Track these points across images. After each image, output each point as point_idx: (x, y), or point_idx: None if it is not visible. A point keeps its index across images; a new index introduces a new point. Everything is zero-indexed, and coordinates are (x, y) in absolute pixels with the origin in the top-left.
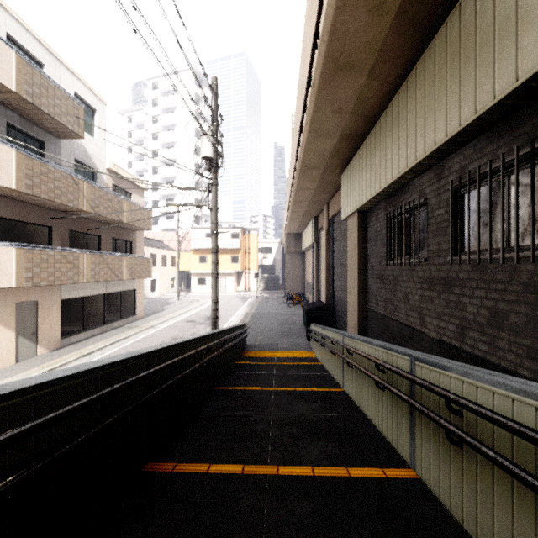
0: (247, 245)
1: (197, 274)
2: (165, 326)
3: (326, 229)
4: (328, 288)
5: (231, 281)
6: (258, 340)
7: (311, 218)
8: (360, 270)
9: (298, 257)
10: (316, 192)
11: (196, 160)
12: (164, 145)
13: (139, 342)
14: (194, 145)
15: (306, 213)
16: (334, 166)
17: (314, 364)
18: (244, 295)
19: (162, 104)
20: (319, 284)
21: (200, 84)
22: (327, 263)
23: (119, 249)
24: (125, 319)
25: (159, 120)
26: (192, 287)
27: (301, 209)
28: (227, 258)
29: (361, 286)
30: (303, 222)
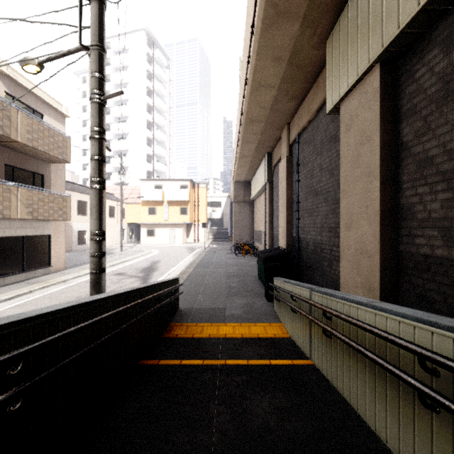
0: (196, 197)
1: (147, 226)
2: (82, 280)
3: (287, 156)
4: (289, 231)
5: (180, 232)
6: (197, 302)
7: (263, 156)
8: (384, 176)
9: (247, 207)
10: (278, 97)
11: (147, 118)
12: (116, 103)
13: (20, 306)
14: (146, 102)
15: (259, 147)
16: (325, 2)
17: (299, 363)
18: (192, 246)
19: (114, 63)
20: (272, 230)
21: (152, 45)
22: (288, 199)
23: (21, 181)
24: (31, 271)
25: (111, 78)
26: (141, 238)
27: (254, 138)
28: (176, 210)
29: (387, 207)
30: (254, 163)
